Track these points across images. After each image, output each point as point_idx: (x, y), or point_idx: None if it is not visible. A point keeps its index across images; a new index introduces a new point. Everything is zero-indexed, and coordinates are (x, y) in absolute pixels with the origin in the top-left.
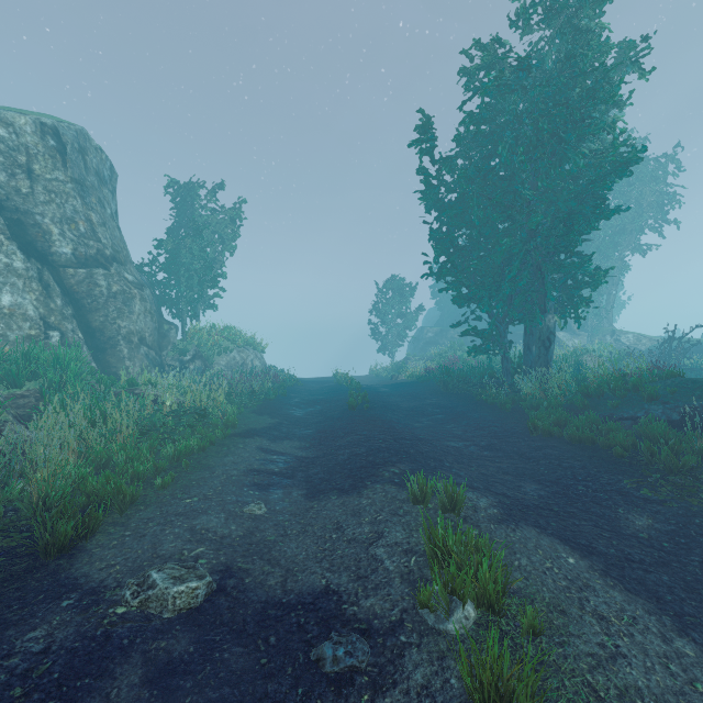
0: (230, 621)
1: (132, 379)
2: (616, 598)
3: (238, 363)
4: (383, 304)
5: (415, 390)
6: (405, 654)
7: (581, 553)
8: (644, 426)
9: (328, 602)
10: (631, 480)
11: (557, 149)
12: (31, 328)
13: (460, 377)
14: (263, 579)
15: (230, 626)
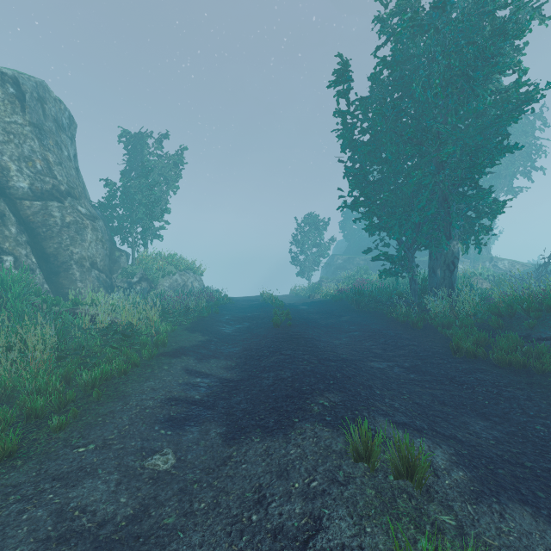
0: None
1: (75, 299)
2: None
3: (180, 284)
4: (302, 236)
5: (331, 308)
6: None
7: None
8: None
9: None
10: None
11: (465, 87)
12: None
13: (371, 297)
14: None
15: None
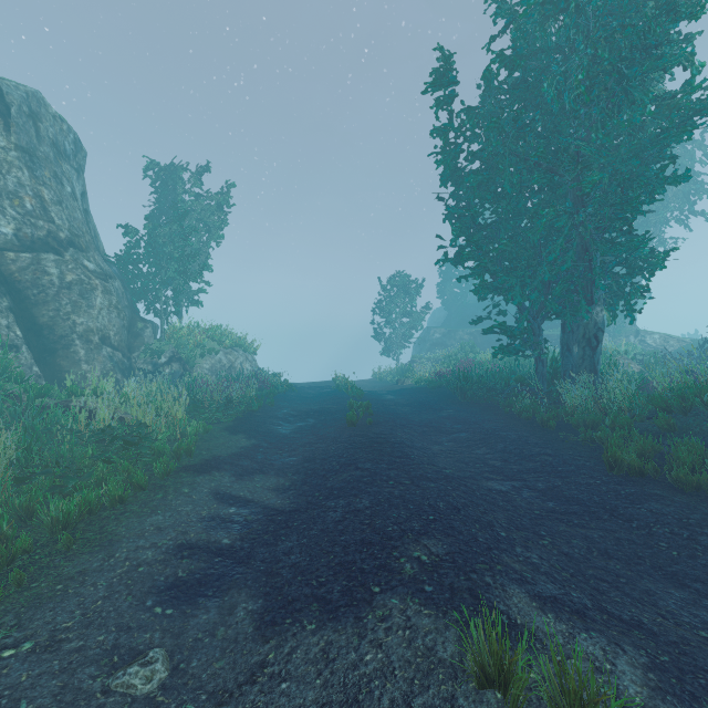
0: None
1: (72, 387)
2: None
3: (225, 366)
4: (387, 303)
5: (426, 398)
6: None
7: None
8: None
9: None
10: None
11: (616, 91)
12: None
13: (481, 383)
14: None
15: None
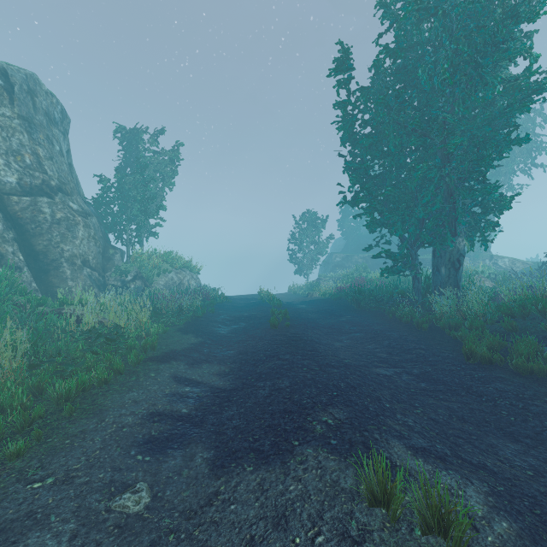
0: None
1: (63, 299)
2: None
3: (176, 282)
4: (300, 234)
5: (330, 307)
6: None
7: None
8: None
9: None
10: None
11: (473, 75)
12: None
13: (371, 295)
14: None
15: None
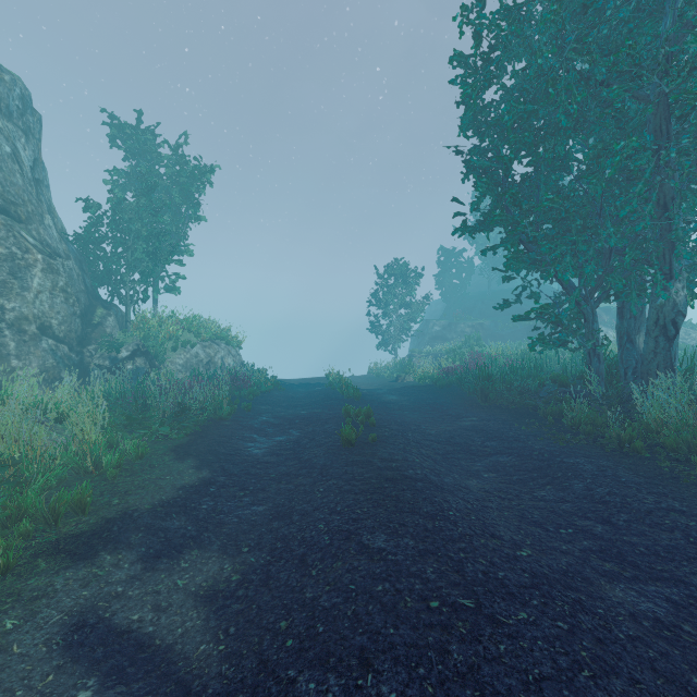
0: None
1: None
2: None
3: (202, 361)
4: (384, 293)
5: (436, 400)
6: None
7: None
8: None
9: None
10: None
11: None
12: None
13: (506, 382)
14: None
15: None
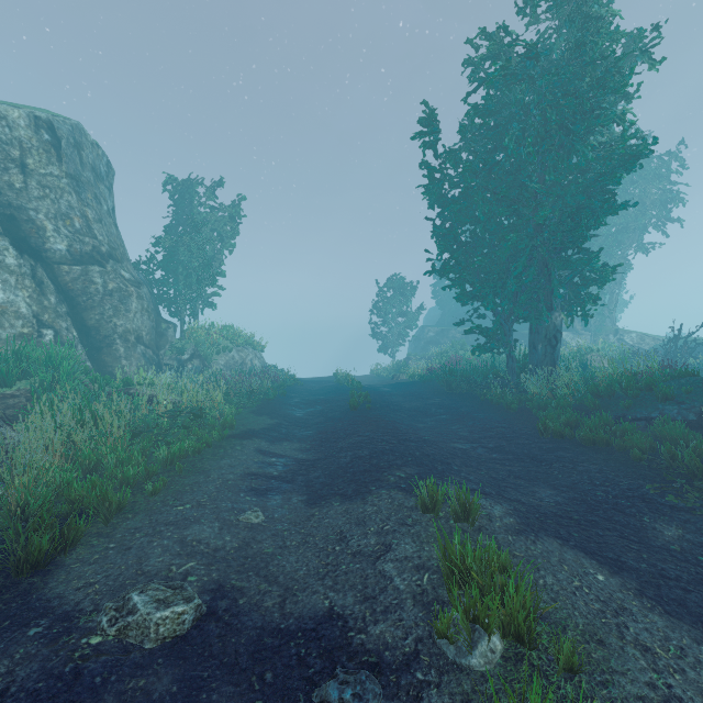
0: (220, 652)
1: (127, 378)
2: (657, 623)
3: (238, 362)
4: (384, 303)
5: (417, 390)
6: (423, 696)
7: (610, 568)
8: (660, 427)
9: (333, 628)
10: (653, 485)
11: (565, 142)
12: (23, 326)
13: (464, 376)
14: (258, 600)
15: (220, 659)
